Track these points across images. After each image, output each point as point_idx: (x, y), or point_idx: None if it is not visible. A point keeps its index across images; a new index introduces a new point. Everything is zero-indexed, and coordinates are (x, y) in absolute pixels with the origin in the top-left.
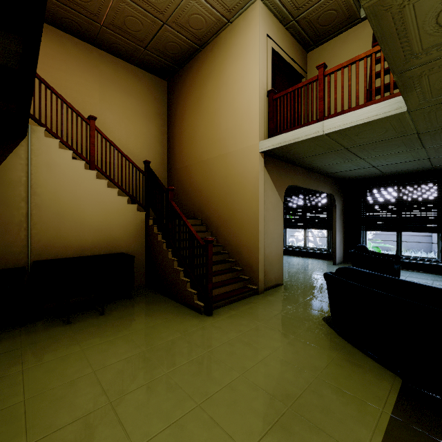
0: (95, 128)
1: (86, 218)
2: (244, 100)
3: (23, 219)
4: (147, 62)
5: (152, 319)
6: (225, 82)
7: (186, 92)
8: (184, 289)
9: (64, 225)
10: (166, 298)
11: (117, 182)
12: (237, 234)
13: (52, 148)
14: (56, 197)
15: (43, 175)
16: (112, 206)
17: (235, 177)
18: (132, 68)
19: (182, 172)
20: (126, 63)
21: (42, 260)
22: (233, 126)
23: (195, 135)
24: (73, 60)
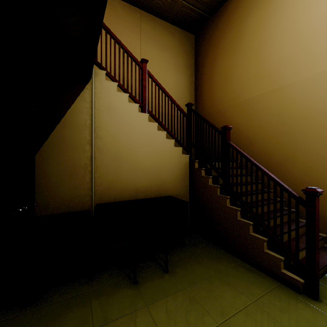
0: (146, 71)
1: (140, 161)
2: (316, 15)
3: (88, 162)
4: (180, 16)
5: (234, 293)
6: (278, 6)
7: (218, 37)
8: (257, 248)
9: (121, 168)
10: (223, 250)
11: (164, 125)
12: (302, 179)
13: (111, 91)
14: (115, 140)
15: (104, 118)
16: (161, 148)
17: (298, 111)
18: (167, 24)
19: (213, 116)
20: (161, 21)
21: (104, 203)
22: (292, 53)
23: (231, 77)
24: (121, 21)
